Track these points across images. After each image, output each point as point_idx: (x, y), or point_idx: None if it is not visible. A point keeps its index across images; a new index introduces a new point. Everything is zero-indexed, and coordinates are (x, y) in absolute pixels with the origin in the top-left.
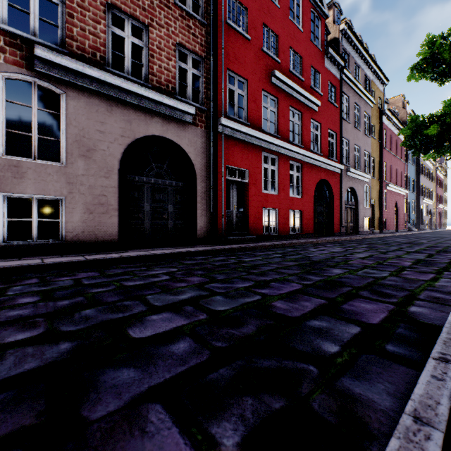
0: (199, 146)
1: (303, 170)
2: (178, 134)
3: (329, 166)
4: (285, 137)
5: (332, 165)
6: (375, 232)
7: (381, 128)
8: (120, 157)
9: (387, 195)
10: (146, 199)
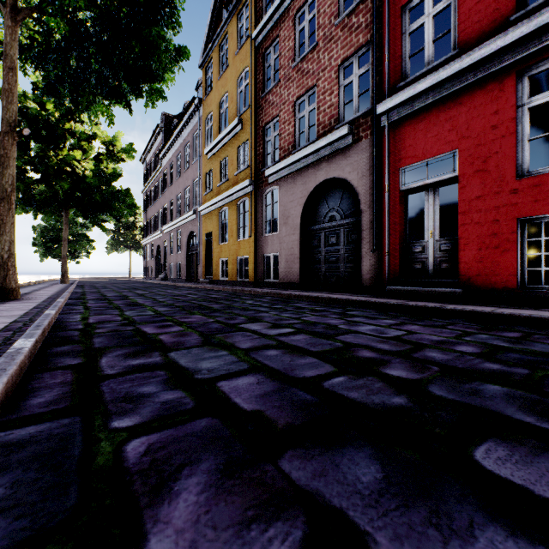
0: (363, 165)
1: None
2: (340, 167)
3: None
4: None
5: None
6: None
7: None
8: (300, 215)
9: None
10: (323, 245)
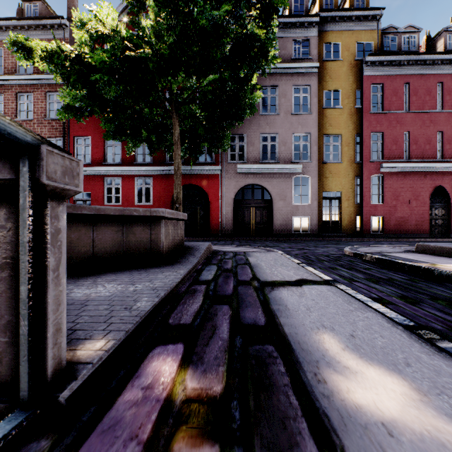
0: None
1: (154, 181)
2: None
3: (196, 171)
4: (129, 162)
5: (197, 169)
6: (328, 235)
7: (362, 86)
8: None
9: (387, 181)
10: None
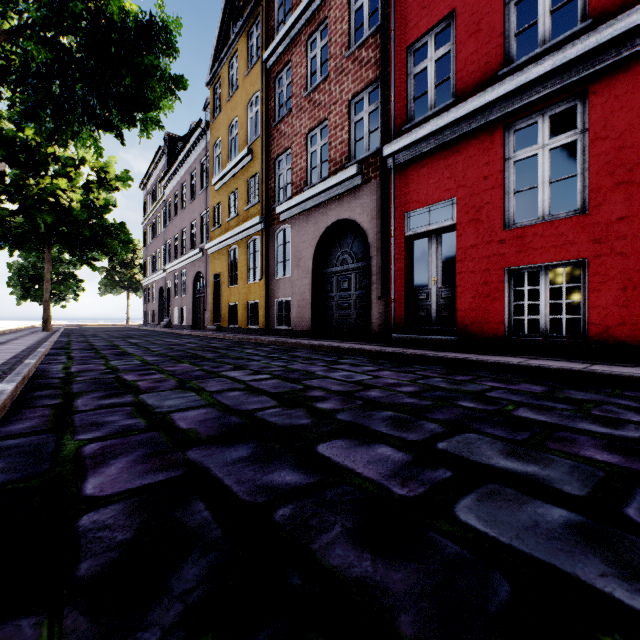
0: (372, 207)
1: None
2: (351, 208)
3: None
4: None
5: None
6: None
7: None
8: (312, 257)
9: None
10: (335, 290)
